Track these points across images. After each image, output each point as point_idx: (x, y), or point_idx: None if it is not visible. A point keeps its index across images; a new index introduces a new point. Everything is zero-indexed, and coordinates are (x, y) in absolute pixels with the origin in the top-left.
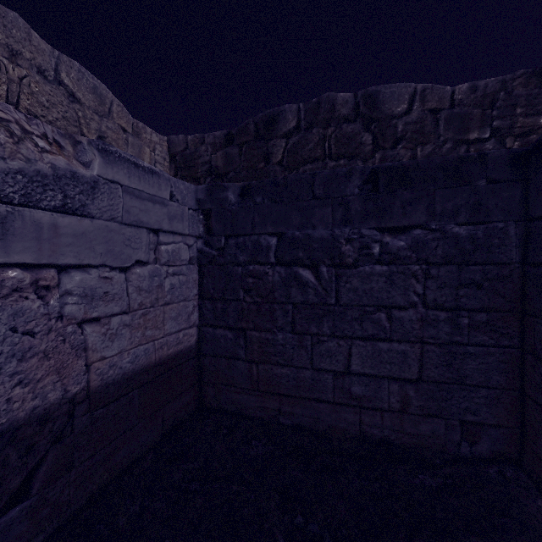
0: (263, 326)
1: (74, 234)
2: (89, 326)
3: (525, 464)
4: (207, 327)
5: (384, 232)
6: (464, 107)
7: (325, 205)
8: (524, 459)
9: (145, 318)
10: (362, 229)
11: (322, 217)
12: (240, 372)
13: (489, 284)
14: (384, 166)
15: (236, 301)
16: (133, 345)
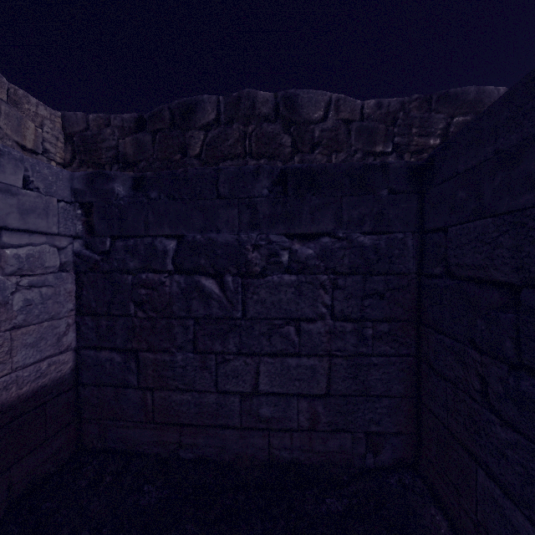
0: (160, 346)
1: None
2: None
3: (421, 469)
4: (89, 349)
5: (293, 238)
6: (372, 122)
7: (231, 206)
8: (420, 464)
9: None
10: (271, 234)
11: (227, 219)
12: (131, 402)
13: (391, 294)
14: (293, 167)
15: (126, 316)
16: None
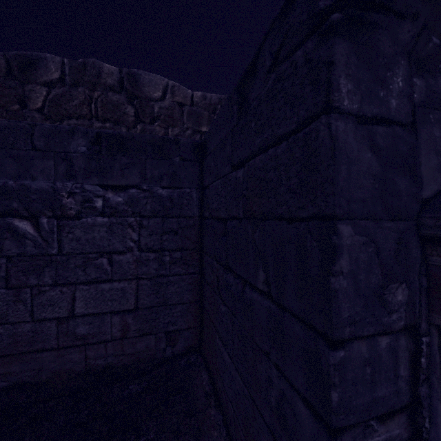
0: None
1: None
2: None
3: (202, 349)
4: None
5: (108, 189)
6: (199, 108)
7: (47, 157)
8: (202, 346)
9: None
10: (87, 184)
11: (44, 169)
12: None
13: (182, 231)
14: (106, 132)
15: None
16: None
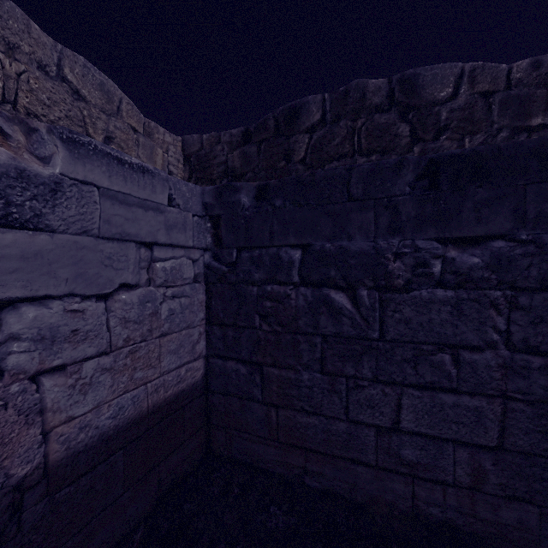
0: (284, 361)
1: (24, 255)
2: (49, 377)
3: None
4: (216, 358)
5: (446, 244)
6: (524, 88)
7: (365, 208)
8: None
9: (133, 356)
10: (417, 239)
11: (360, 224)
12: (255, 416)
13: None
14: (449, 154)
15: (251, 328)
16: (116, 393)
